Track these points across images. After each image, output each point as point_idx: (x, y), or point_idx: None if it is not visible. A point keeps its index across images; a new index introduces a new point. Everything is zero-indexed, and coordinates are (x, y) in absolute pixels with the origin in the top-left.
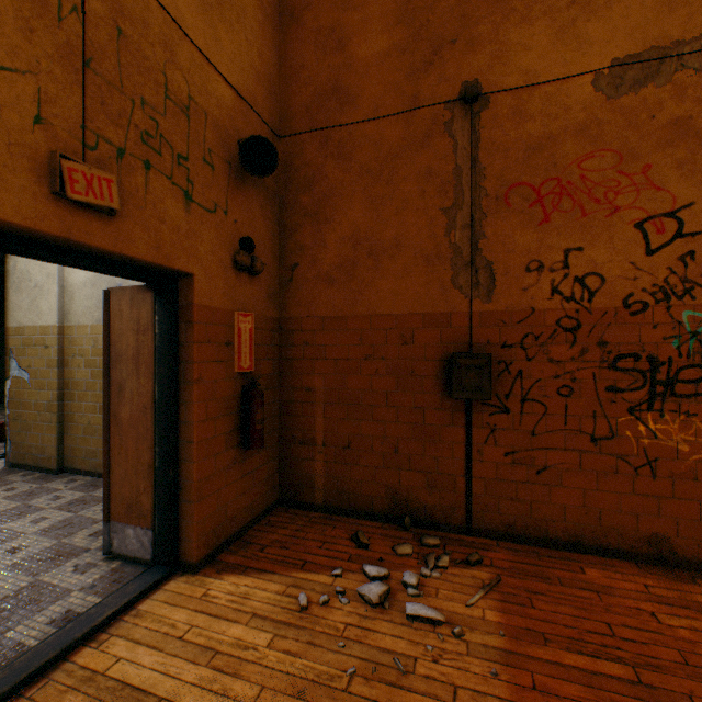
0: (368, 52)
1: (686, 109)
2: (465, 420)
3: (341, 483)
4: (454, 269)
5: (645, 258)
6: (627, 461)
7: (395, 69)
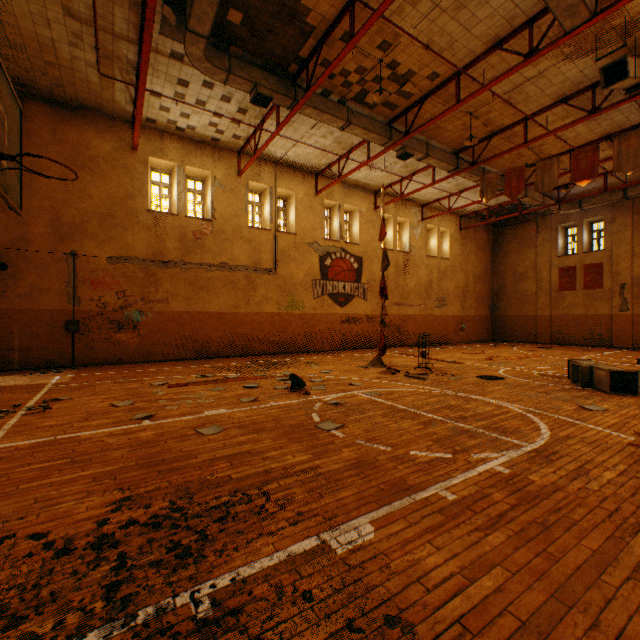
0: (38, 231)
1: (127, 270)
2: (73, 338)
3: (27, 360)
4: (70, 298)
5: (119, 300)
6: (115, 343)
7: (49, 239)
